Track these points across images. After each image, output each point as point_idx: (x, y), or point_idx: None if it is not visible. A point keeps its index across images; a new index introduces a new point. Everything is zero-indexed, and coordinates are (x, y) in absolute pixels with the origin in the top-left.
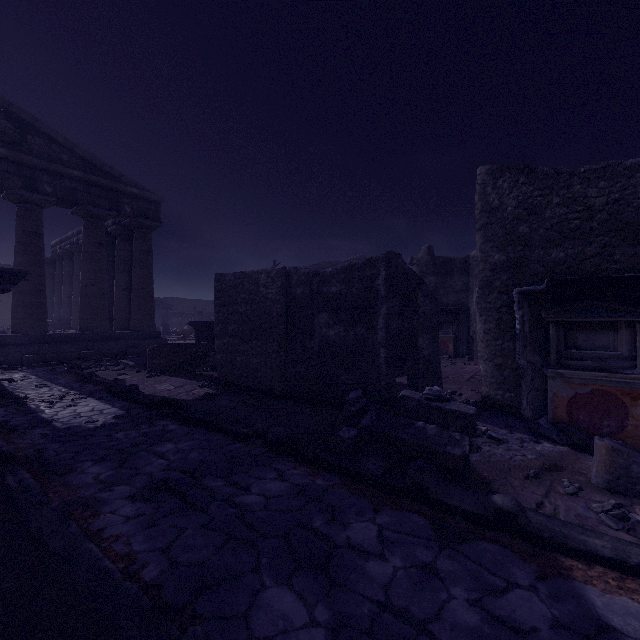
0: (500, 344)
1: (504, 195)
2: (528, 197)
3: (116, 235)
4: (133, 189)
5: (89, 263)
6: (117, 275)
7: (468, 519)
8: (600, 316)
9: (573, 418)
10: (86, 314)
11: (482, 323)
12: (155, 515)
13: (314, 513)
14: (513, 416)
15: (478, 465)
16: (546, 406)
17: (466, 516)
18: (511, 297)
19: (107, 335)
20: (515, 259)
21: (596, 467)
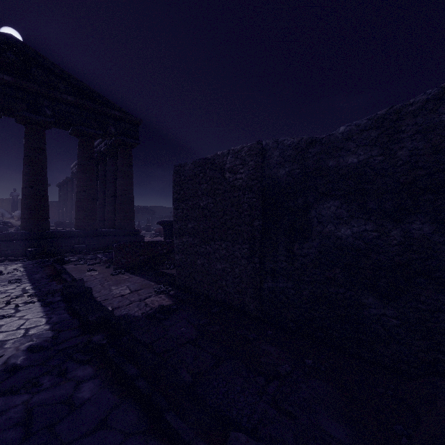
0: None
1: None
2: None
3: (107, 154)
4: (116, 112)
5: (82, 173)
6: (107, 185)
7: None
8: None
9: None
10: (79, 215)
11: None
12: None
13: None
14: None
15: None
16: None
17: None
18: None
19: (96, 232)
20: None
21: None
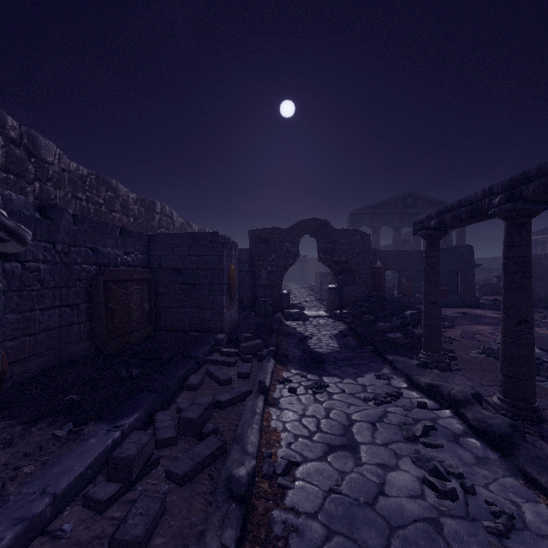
0: None
1: None
2: None
3: None
4: None
5: None
6: None
7: None
8: None
9: None
10: None
11: None
12: None
13: None
14: None
15: None
16: None
17: None
18: None
19: None
20: None
21: None
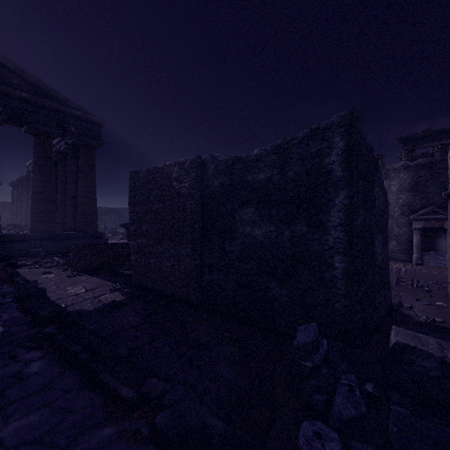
0: None
1: None
2: None
3: (67, 153)
4: (77, 111)
5: (38, 174)
6: (68, 186)
7: None
8: None
9: None
10: (35, 217)
11: None
12: None
13: None
14: None
15: None
16: None
17: None
18: None
19: (54, 235)
20: None
21: None
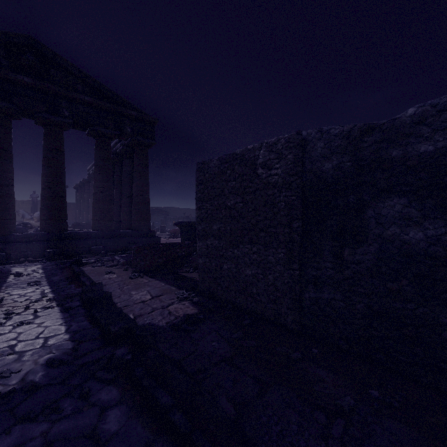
0: None
1: None
2: None
3: (123, 154)
4: (132, 112)
5: (99, 174)
6: (123, 186)
7: None
8: None
9: None
10: (96, 216)
11: None
12: None
13: None
14: None
15: None
16: None
17: None
18: None
19: (112, 233)
20: None
21: None
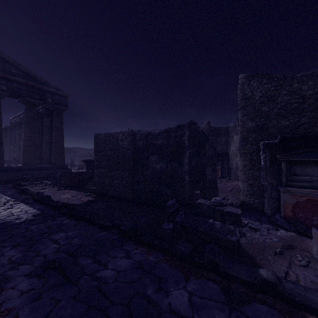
0: (252, 173)
1: (254, 90)
2: (268, 91)
3: (44, 114)
4: (52, 89)
5: (28, 128)
6: (44, 135)
7: (244, 285)
8: (312, 157)
9: (295, 215)
10: (26, 156)
11: (241, 161)
12: (42, 289)
13: (147, 283)
14: (259, 213)
15: (245, 246)
16: (279, 208)
17: (243, 283)
18: (258, 146)
19: (38, 167)
20: (260, 125)
21: (317, 248)
